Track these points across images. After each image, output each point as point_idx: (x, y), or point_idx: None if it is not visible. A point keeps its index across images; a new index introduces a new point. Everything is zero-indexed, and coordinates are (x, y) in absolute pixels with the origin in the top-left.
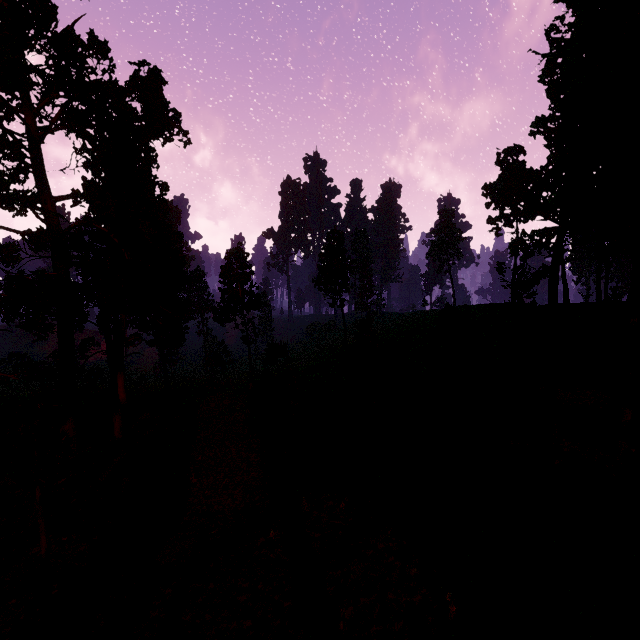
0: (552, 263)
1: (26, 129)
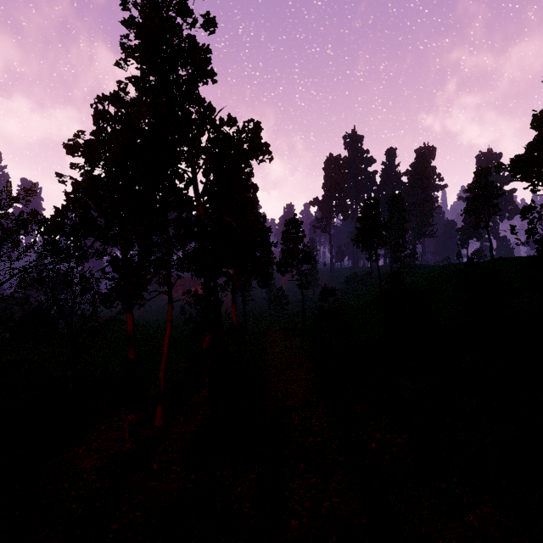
0: None
1: (191, 167)
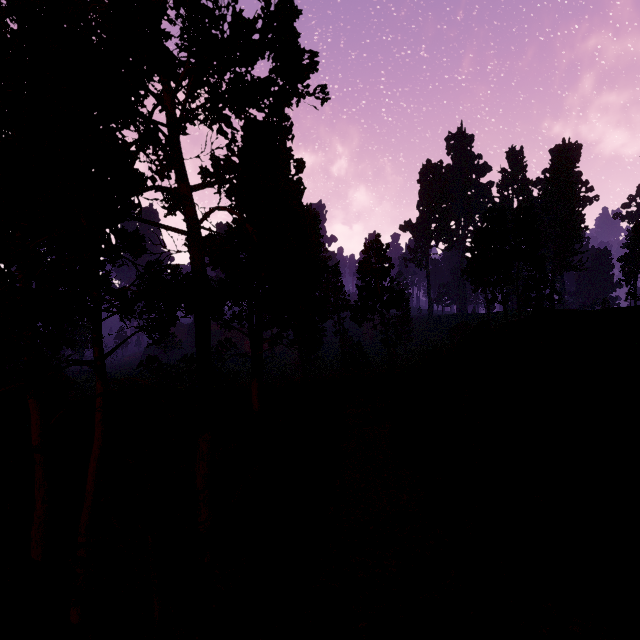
0: None
1: (166, 116)
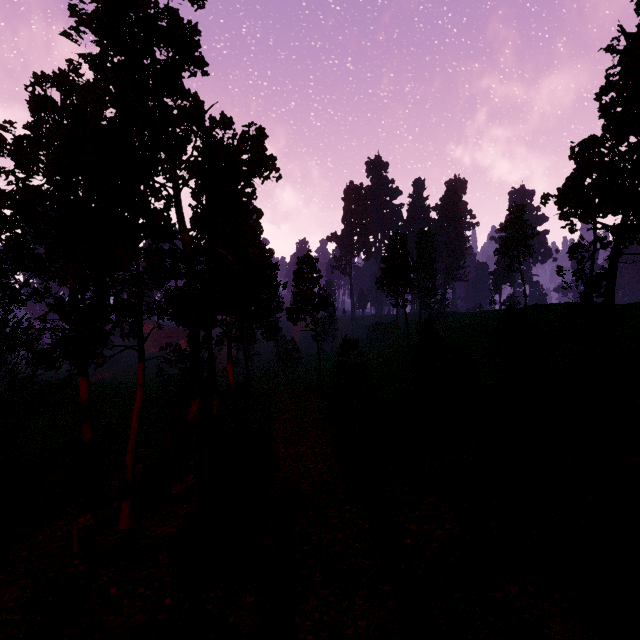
0: (609, 267)
1: (172, 182)
